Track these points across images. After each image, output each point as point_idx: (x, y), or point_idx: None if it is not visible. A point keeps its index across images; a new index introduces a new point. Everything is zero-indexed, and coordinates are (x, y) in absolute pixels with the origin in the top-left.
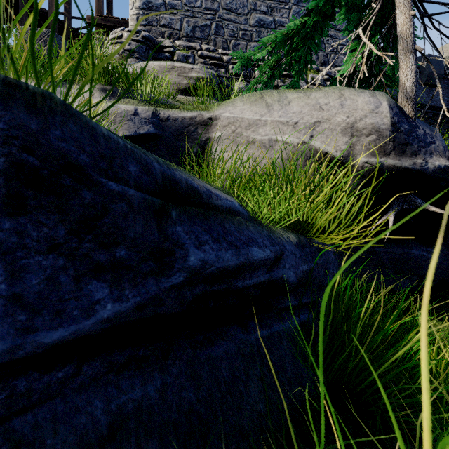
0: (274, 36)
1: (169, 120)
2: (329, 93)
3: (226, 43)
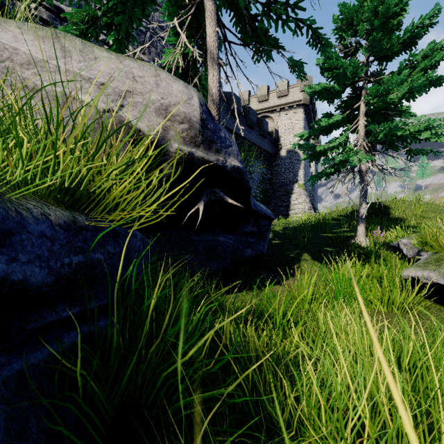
0: None
1: None
2: (145, 67)
3: None
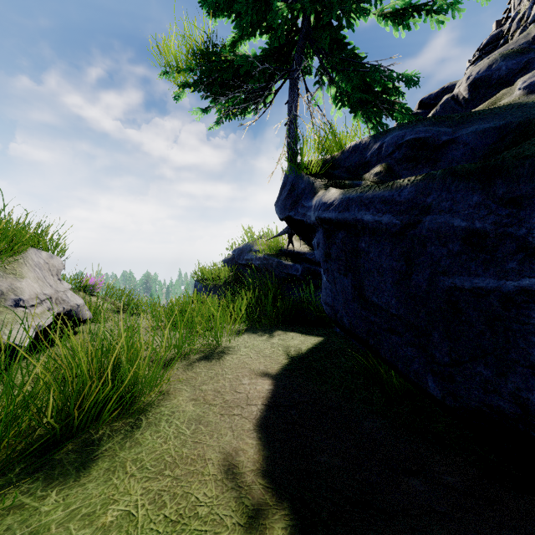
0: None
1: None
2: None
3: None
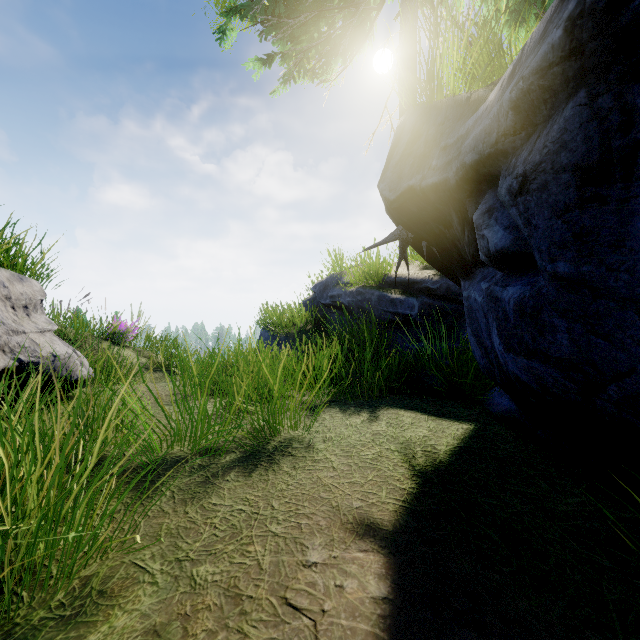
0: None
1: None
2: None
3: None
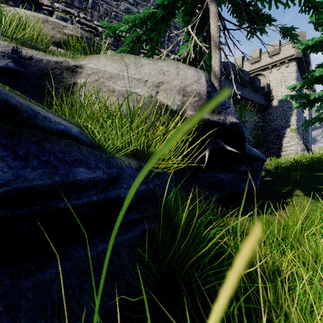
0: (134, 17)
1: (32, 59)
2: (170, 64)
3: (101, 18)
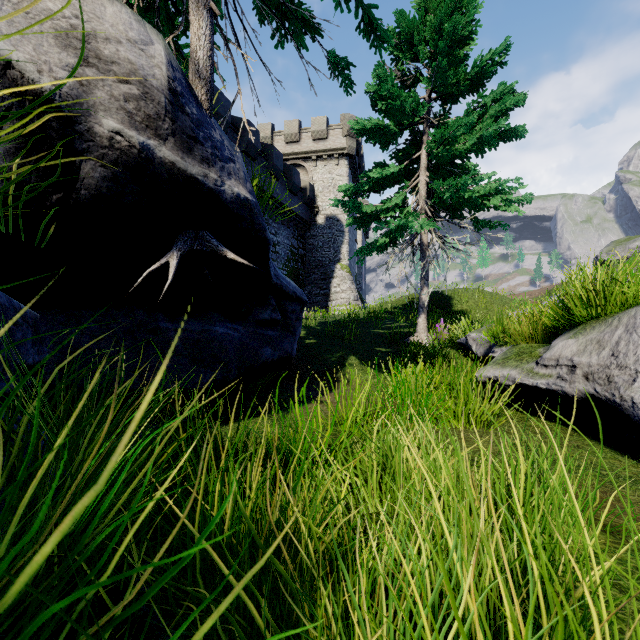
0: None
1: None
2: None
3: None
